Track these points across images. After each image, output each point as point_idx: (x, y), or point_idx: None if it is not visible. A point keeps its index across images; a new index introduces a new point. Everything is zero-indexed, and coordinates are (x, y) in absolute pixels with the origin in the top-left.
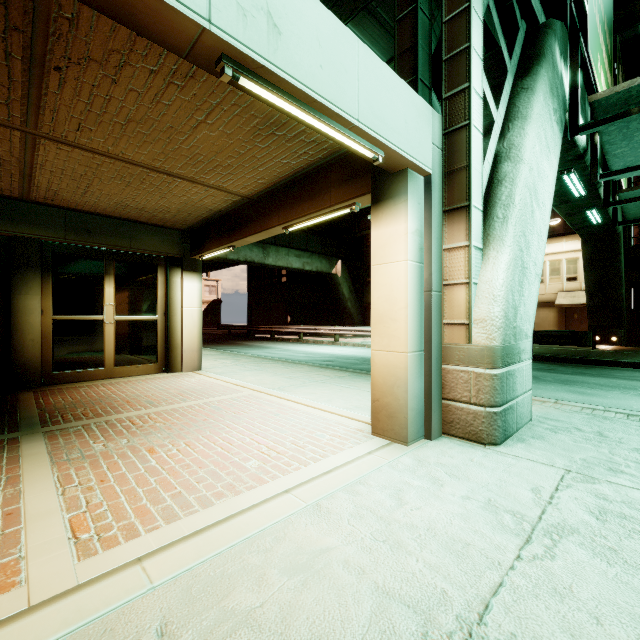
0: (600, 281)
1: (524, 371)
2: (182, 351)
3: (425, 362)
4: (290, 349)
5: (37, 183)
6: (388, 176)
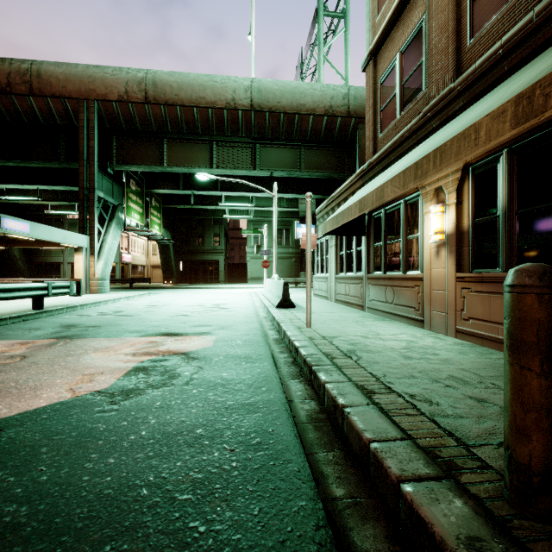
0: (165, 259)
1: (107, 283)
2: None
3: (86, 281)
4: None
5: None
6: (78, 247)
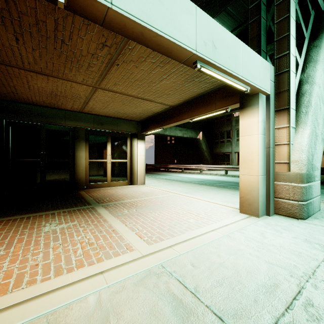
0: None
1: (316, 186)
2: (137, 175)
3: (266, 180)
4: (179, 176)
5: (88, 105)
6: (248, 96)
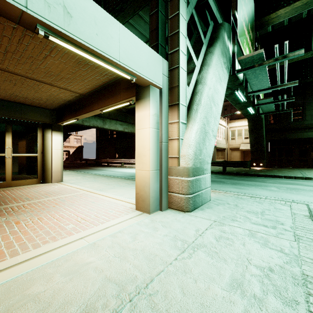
0: (255, 139)
1: (206, 178)
2: (52, 172)
3: (160, 175)
4: (115, 170)
5: None
6: (142, 88)
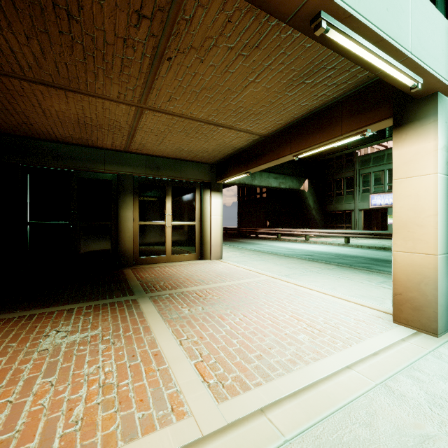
0: None
1: None
2: (210, 245)
3: None
4: (274, 245)
5: (135, 140)
6: (413, 102)
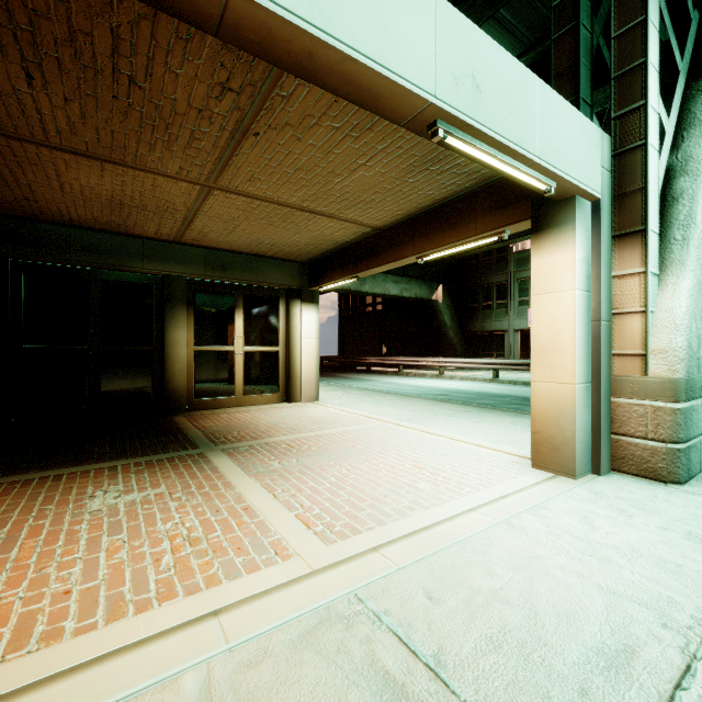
0: None
1: None
2: (301, 382)
3: (592, 394)
4: (393, 382)
5: (193, 227)
6: (552, 204)
